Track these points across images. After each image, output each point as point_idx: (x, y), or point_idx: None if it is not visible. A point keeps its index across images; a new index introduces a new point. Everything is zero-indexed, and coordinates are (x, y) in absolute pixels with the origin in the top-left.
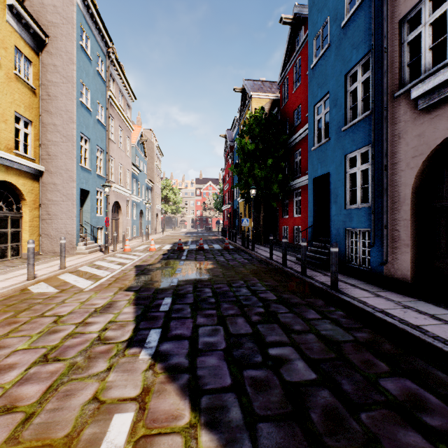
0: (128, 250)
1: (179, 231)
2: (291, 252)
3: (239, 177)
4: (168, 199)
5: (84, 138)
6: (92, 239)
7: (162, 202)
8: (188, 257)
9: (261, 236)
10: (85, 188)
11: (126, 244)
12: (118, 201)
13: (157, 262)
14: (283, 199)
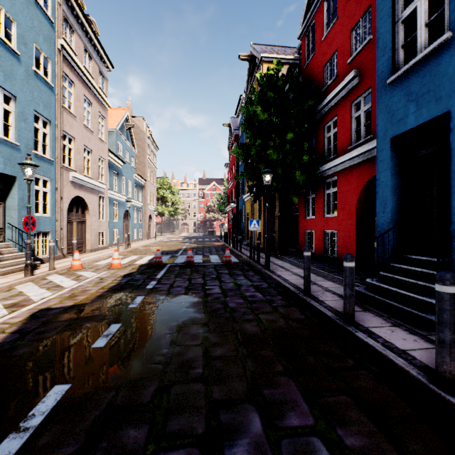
0: (77, 267)
1: (178, 235)
2: (329, 272)
3: (245, 162)
4: (166, 199)
5: (2, 92)
6: (21, 251)
7: (159, 203)
8: (160, 283)
9: (276, 245)
10: (2, 171)
11: (74, 258)
12: (82, 197)
13: (94, 298)
14: (307, 194)
